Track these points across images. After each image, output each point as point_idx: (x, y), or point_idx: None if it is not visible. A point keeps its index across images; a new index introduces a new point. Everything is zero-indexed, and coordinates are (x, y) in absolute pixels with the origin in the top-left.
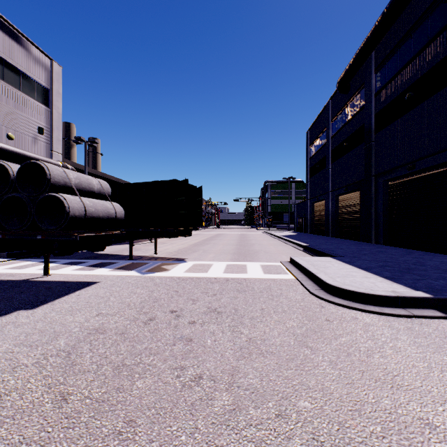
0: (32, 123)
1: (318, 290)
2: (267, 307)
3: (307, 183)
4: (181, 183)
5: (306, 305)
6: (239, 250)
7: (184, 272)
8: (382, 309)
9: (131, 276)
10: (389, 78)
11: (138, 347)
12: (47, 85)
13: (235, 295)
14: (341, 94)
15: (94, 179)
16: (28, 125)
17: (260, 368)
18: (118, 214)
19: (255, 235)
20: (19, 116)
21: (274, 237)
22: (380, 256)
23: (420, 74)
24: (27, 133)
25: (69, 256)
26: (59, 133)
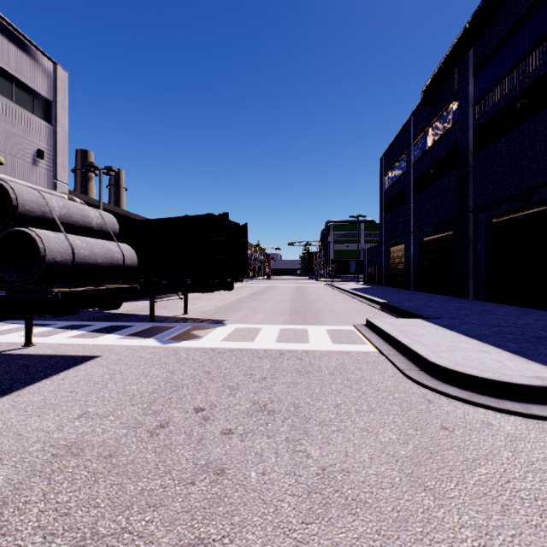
0: (29, 144)
1: (417, 371)
2: (345, 402)
3: (381, 222)
4: (219, 218)
5: (403, 398)
6: (297, 308)
7: (221, 340)
8: (527, 408)
9: (147, 346)
10: (493, 83)
11: (129, 488)
12: (49, 96)
13: (294, 380)
14: (426, 108)
15: (93, 210)
16: (24, 146)
17: (349, 546)
18: (127, 260)
19: (315, 288)
20: (12, 134)
21: (340, 291)
22: (489, 318)
23: (538, 74)
24: (22, 156)
25: (71, 317)
26: (64, 158)
